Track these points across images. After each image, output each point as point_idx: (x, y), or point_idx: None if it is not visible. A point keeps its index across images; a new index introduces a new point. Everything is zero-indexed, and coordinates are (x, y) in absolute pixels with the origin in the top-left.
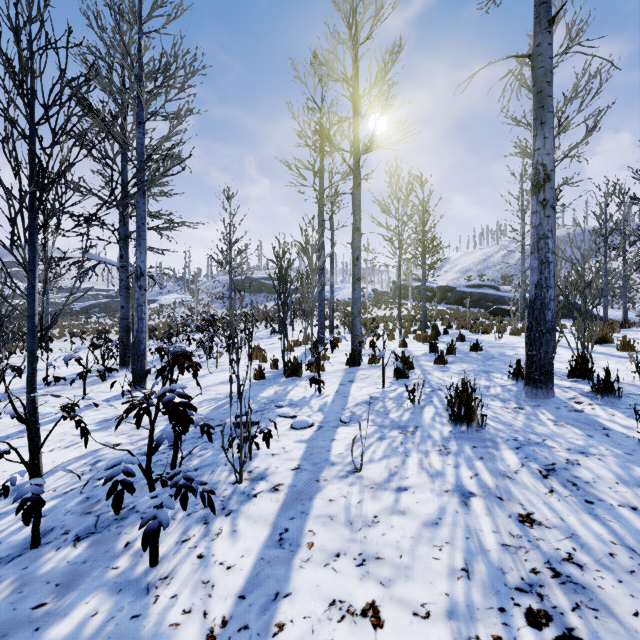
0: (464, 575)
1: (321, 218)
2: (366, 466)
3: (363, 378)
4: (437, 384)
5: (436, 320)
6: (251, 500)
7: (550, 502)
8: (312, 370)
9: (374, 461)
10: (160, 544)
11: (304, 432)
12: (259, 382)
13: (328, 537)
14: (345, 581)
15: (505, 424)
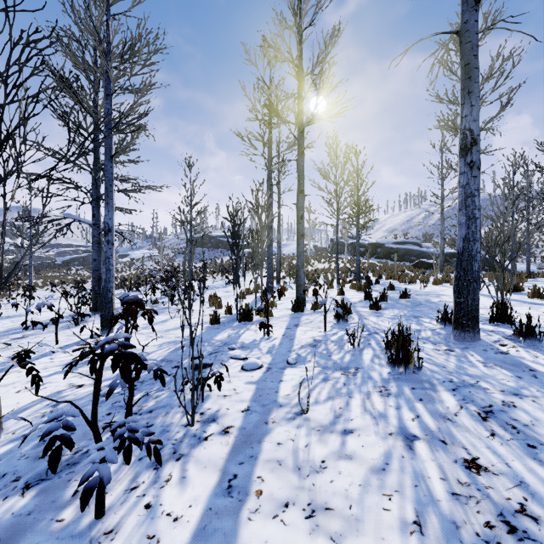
0: (417, 529)
1: (269, 183)
2: (312, 408)
3: (307, 322)
4: (373, 328)
5: (368, 272)
6: (202, 443)
7: (493, 446)
8: (262, 315)
9: (319, 402)
10: (108, 492)
11: (254, 373)
12: (214, 326)
13: (276, 484)
14: (294, 536)
15: (439, 366)
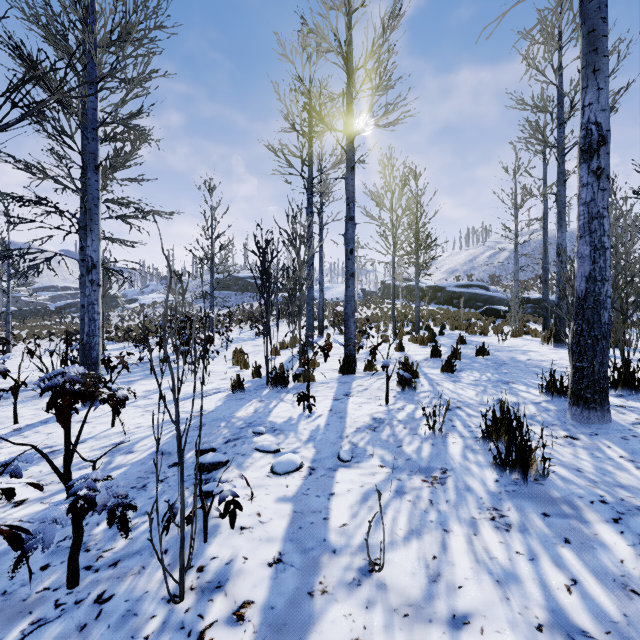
0: None
1: (310, 209)
2: (387, 556)
3: (361, 390)
4: (452, 399)
5: (428, 320)
6: None
7: None
8: (300, 379)
9: (398, 543)
10: None
11: (289, 480)
12: (237, 395)
13: None
14: None
15: (570, 468)
